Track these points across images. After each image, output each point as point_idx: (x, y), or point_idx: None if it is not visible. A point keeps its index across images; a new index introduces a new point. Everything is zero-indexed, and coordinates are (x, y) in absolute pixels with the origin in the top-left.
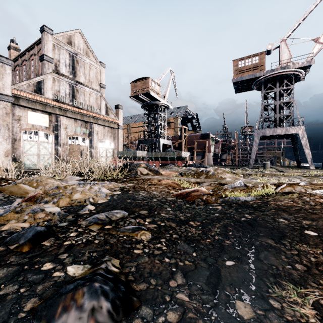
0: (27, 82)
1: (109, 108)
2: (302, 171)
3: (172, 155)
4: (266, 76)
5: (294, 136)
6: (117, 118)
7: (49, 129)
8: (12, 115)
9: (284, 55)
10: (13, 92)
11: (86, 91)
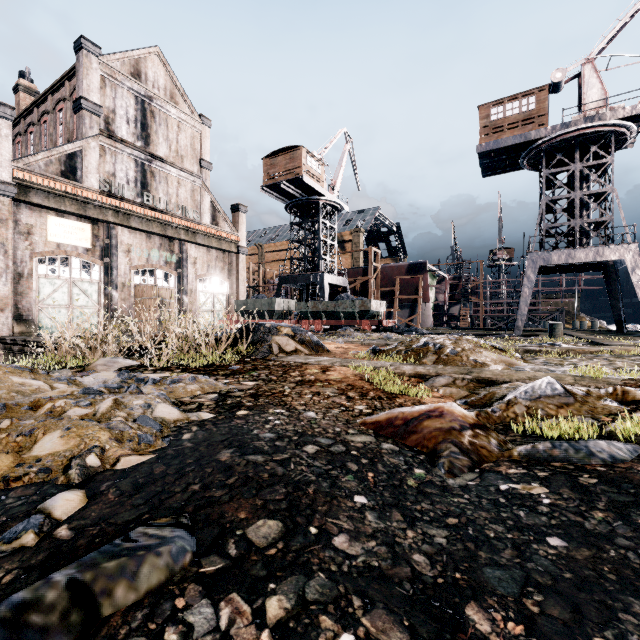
0: (46, 154)
1: (219, 210)
2: (639, 342)
3: (349, 307)
4: (552, 138)
5: (611, 267)
6: (236, 231)
7: (92, 253)
8: (13, 223)
9: (591, 92)
10: (16, 174)
11: (171, 175)
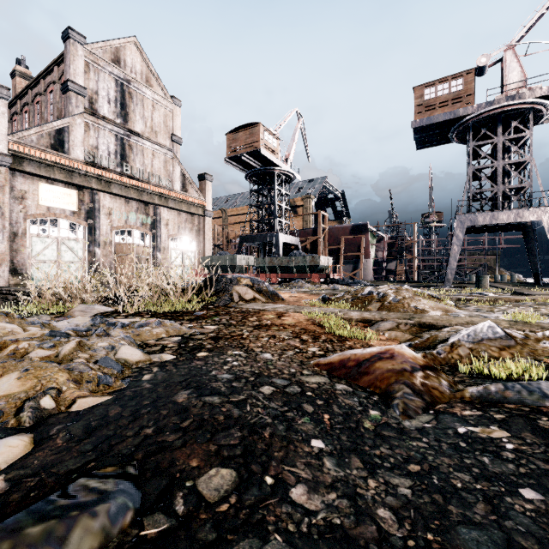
0: (37, 129)
1: (188, 179)
2: None
3: (301, 262)
4: (478, 114)
5: (529, 227)
6: (203, 197)
7: (78, 216)
8: (9, 189)
9: (512, 74)
10: (11, 147)
11: (147, 148)
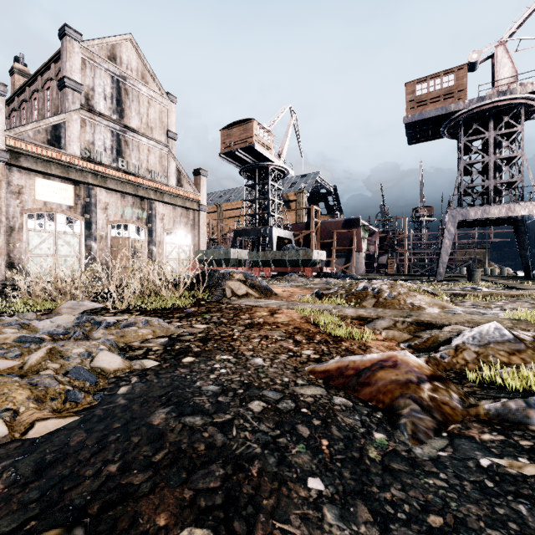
0: (34, 125)
1: (183, 174)
2: None
3: (294, 256)
4: (470, 110)
5: (520, 221)
6: (198, 192)
7: (74, 210)
8: (6, 184)
9: (503, 70)
10: (8, 142)
11: (142, 144)
